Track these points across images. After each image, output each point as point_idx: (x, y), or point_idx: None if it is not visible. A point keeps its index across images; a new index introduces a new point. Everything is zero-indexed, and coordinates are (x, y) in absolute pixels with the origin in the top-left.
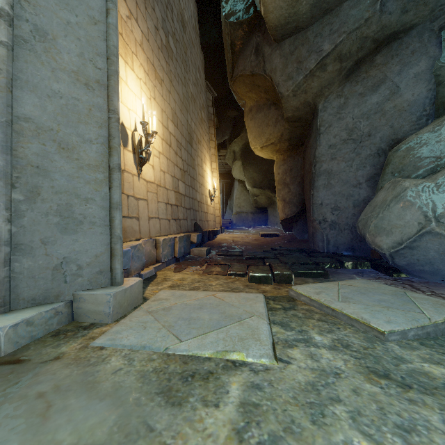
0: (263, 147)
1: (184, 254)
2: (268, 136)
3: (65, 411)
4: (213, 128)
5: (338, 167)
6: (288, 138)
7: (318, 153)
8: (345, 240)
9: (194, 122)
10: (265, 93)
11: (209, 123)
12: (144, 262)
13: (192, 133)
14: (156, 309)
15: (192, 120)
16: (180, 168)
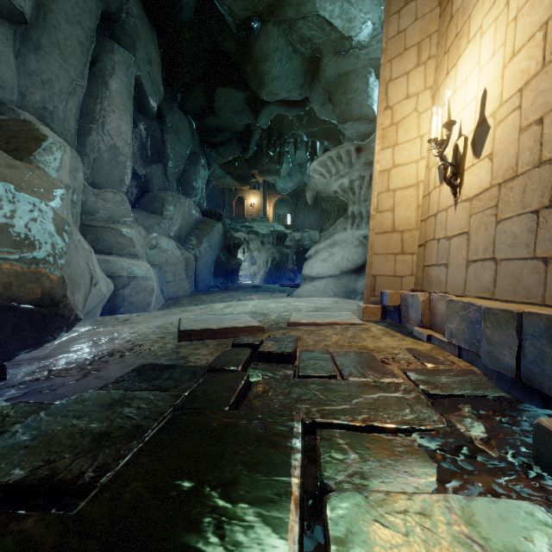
0: None
1: (532, 383)
2: None
3: (336, 310)
4: None
5: None
6: None
7: None
8: None
9: None
10: None
11: None
12: (420, 318)
13: None
14: (347, 317)
15: None
16: None
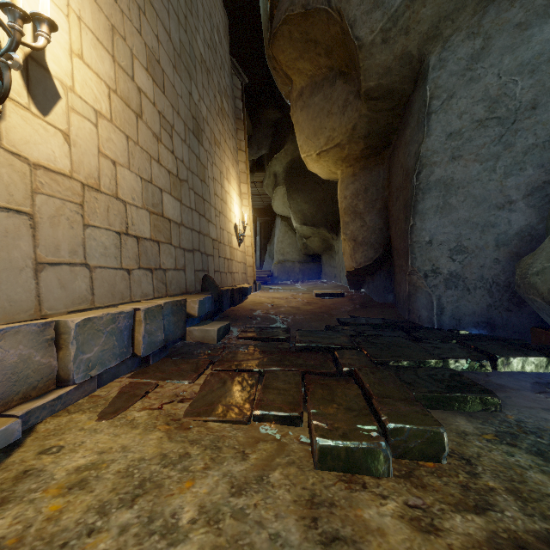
0: (321, 154)
1: (166, 342)
2: (331, 133)
3: None
4: (243, 132)
5: (467, 172)
6: (365, 133)
7: (425, 149)
8: (476, 307)
9: (206, 105)
10: (327, 56)
11: (237, 123)
12: None
13: (201, 120)
14: None
15: (201, 100)
16: (168, 170)
